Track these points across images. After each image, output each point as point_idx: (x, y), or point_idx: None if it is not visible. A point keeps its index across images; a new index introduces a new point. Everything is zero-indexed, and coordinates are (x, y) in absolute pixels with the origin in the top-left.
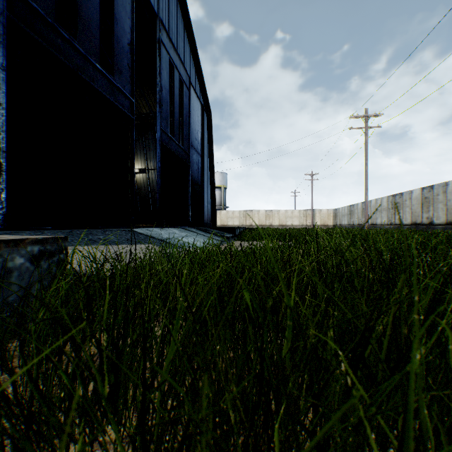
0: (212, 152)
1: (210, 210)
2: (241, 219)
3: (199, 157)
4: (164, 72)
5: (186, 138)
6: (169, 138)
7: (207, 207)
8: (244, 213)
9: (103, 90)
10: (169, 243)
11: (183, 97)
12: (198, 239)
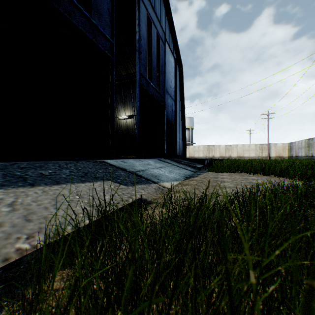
0: (183, 98)
1: (181, 145)
2: (205, 152)
3: (173, 102)
4: (142, 24)
5: (162, 84)
6: (147, 82)
7: (179, 142)
8: (207, 147)
9: (81, 27)
10: (140, 176)
11: (159, 50)
12: (172, 170)
